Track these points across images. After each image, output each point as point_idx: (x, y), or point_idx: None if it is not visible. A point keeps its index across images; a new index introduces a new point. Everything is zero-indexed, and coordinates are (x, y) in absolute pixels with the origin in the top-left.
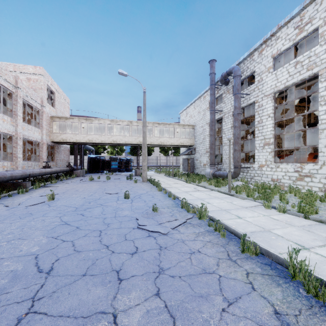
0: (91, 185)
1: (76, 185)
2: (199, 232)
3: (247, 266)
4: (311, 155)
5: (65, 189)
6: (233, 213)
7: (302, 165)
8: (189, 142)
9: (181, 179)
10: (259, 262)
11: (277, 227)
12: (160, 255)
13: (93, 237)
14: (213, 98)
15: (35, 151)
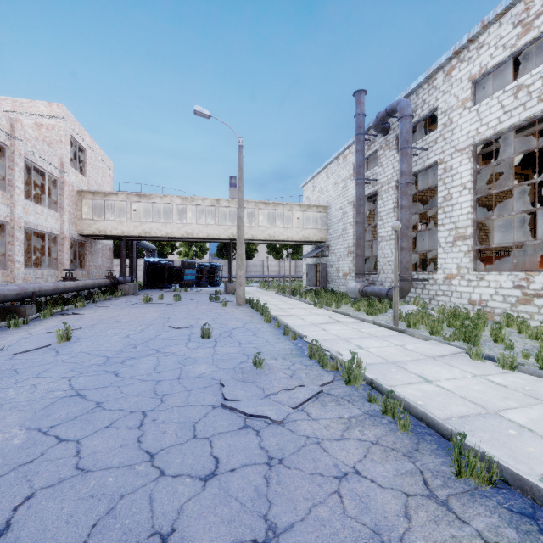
0: (146, 310)
1: (118, 311)
2: (351, 416)
3: (480, 521)
4: (541, 258)
5: (98, 319)
6: (411, 371)
7: (529, 276)
8: (319, 235)
9: (305, 299)
10: (503, 506)
11: (511, 405)
12: (269, 483)
13: (125, 430)
14: (362, 158)
15: (50, 251)
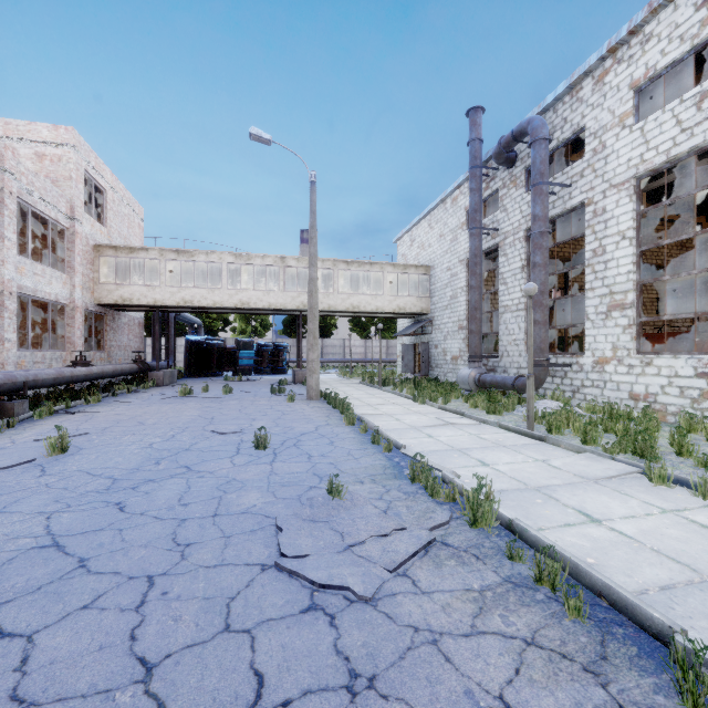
0: (183, 407)
1: (144, 409)
2: (484, 586)
3: None
4: None
5: (113, 420)
6: (566, 502)
7: None
8: (419, 305)
9: (401, 391)
10: None
11: None
12: None
13: (114, 615)
14: (478, 199)
15: (56, 326)
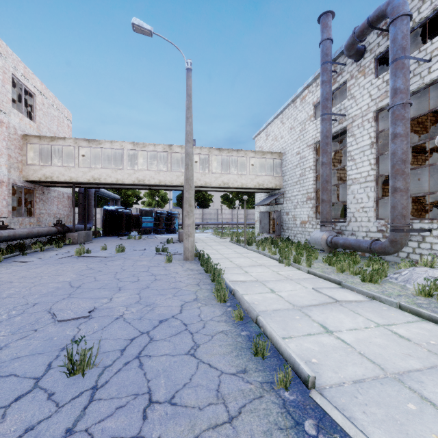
0: (66, 269)
1: (28, 271)
2: None
3: None
4: None
5: None
6: None
7: None
8: (273, 182)
9: (263, 250)
10: None
11: None
12: None
13: None
14: (328, 89)
15: None
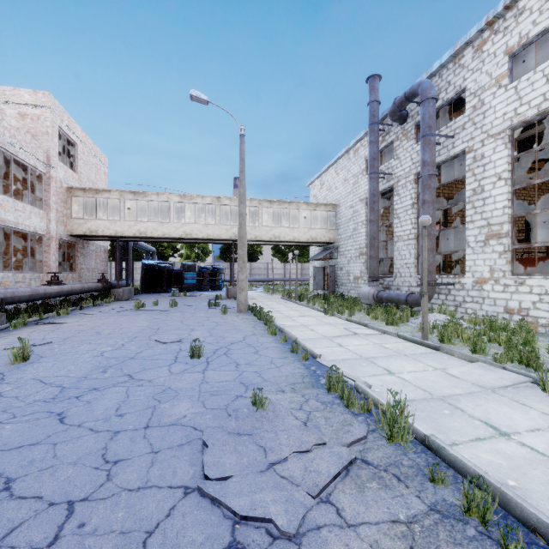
0: (135, 319)
1: (103, 320)
2: (411, 516)
3: None
4: None
5: (76, 330)
6: (471, 413)
7: None
8: (327, 236)
9: (313, 305)
10: None
11: None
12: None
13: None
14: (376, 150)
15: (35, 252)
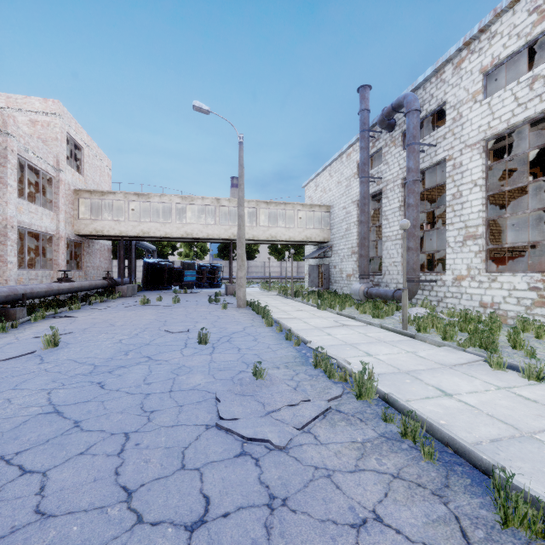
0: (143, 313)
1: (113, 314)
2: (365, 439)
3: None
4: None
5: (91, 322)
6: (427, 382)
7: None
8: (321, 235)
9: (308, 301)
10: None
11: None
12: (271, 535)
13: (102, 458)
14: (366, 155)
15: (45, 251)
